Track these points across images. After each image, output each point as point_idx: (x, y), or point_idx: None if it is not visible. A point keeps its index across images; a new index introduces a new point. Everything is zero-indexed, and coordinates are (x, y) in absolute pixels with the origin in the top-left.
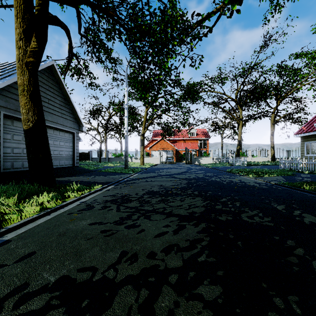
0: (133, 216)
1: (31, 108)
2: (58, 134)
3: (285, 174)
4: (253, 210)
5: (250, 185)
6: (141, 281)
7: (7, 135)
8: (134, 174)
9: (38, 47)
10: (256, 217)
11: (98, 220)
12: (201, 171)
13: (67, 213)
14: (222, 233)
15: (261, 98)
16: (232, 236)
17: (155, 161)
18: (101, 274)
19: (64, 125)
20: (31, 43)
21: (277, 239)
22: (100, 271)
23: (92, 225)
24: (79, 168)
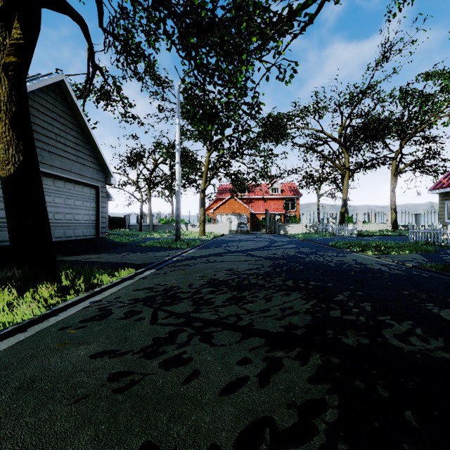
0: (180, 335)
1: (12, 141)
2: (71, 188)
3: (422, 250)
4: (400, 321)
5: (374, 269)
6: None
7: None
8: (188, 249)
9: (23, 38)
10: (415, 339)
11: (112, 346)
12: (291, 245)
13: (59, 327)
14: (362, 382)
15: (378, 137)
16: (385, 393)
17: (222, 229)
18: None
19: (82, 174)
20: (12, 31)
21: None
22: None
23: (96, 360)
24: (106, 241)
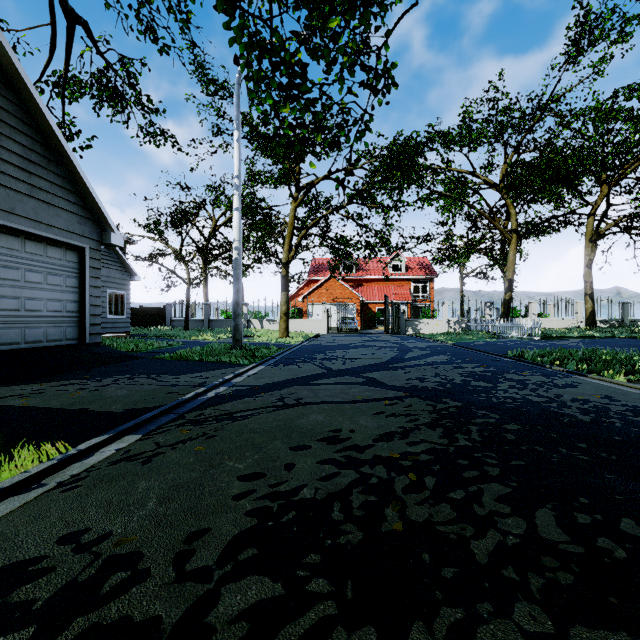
0: None
1: None
2: (17, 248)
3: None
4: None
5: None
6: None
7: None
8: (251, 366)
9: None
10: None
11: None
12: (440, 356)
13: None
14: None
15: (564, 180)
16: None
17: (316, 327)
18: None
19: (44, 222)
20: None
21: None
22: None
23: None
24: (93, 350)
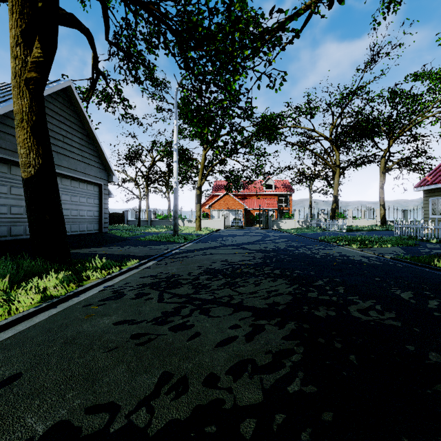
0: (183, 310)
1: (33, 147)
2: (77, 186)
3: (403, 244)
4: (365, 300)
5: (355, 260)
6: (193, 432)
7: (1, 187)
8: (186, 243)
9: (43, 56)
10: (373, 312)
11: (129, 317)
12: (283, 239)
13: (83, 305)
14: (323, 339)
15: (367, 136)
16: (339, 345)
17: (217, 225)
18: (125, 419)
19: (87, 173)
20: (33, 50)
21: (412, 351)
22: (124, 413)
23: (119, 326)
24: (108, 235)
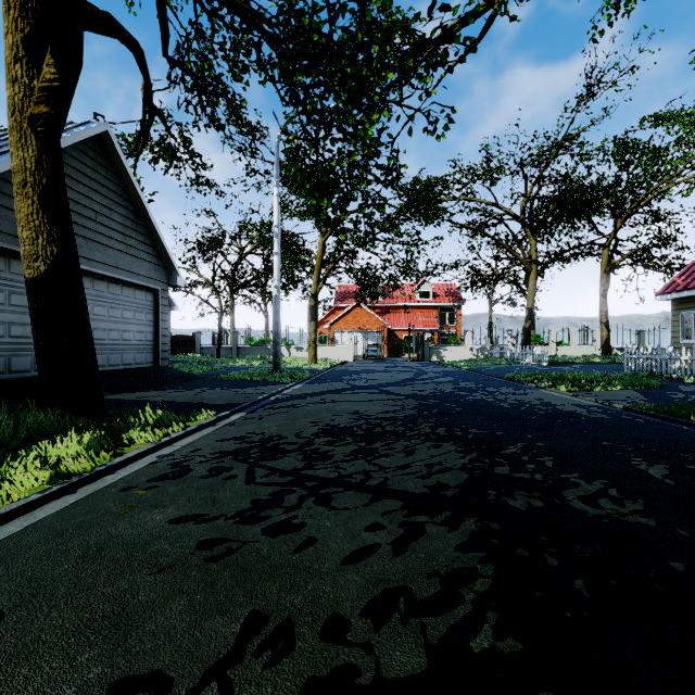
0: (287, 497)
1: (43, 227)
2: (118, 293)
3: (642, 385)
4: (590, 480)
5: (566, 411)
6: None
7: None
8: (293, 384)
9: (59, 78)
10: (606, 502)
11: (197, 510)
12: (447, 378)
13: (121, 488)
14: (527, 550)
15: (580, 214)
16: (554, 562)
17: (343, 354)
18: None
19: (134, 272)
20: (43, 69)
21: (680, 572)
22: (178, 693)
23: (178, 526)
24: (169, 371)
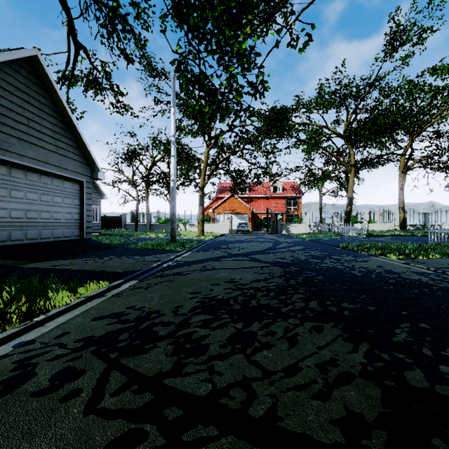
0: None
1: None
2: (49, 183)
3: None
4: None
5: (413, 280)
6: None
7: None
8: (184, 252)
9: None
10: None
11: None
12: (298, 247)
13: None
14: None
15: (385, 132)
16: None
17: (221, 229)
18: None
19: (63, 167)
20: None
21: None
22: None
23: None
24: (90, 242)
